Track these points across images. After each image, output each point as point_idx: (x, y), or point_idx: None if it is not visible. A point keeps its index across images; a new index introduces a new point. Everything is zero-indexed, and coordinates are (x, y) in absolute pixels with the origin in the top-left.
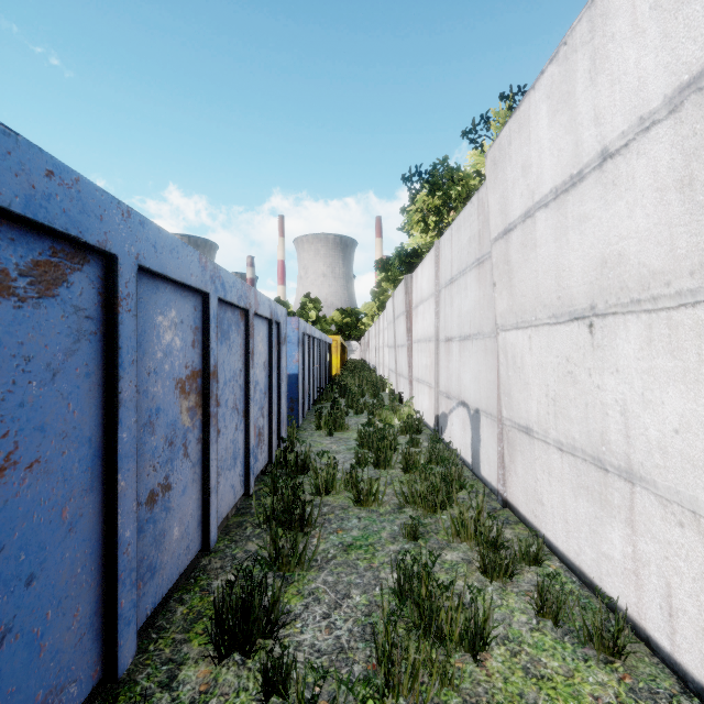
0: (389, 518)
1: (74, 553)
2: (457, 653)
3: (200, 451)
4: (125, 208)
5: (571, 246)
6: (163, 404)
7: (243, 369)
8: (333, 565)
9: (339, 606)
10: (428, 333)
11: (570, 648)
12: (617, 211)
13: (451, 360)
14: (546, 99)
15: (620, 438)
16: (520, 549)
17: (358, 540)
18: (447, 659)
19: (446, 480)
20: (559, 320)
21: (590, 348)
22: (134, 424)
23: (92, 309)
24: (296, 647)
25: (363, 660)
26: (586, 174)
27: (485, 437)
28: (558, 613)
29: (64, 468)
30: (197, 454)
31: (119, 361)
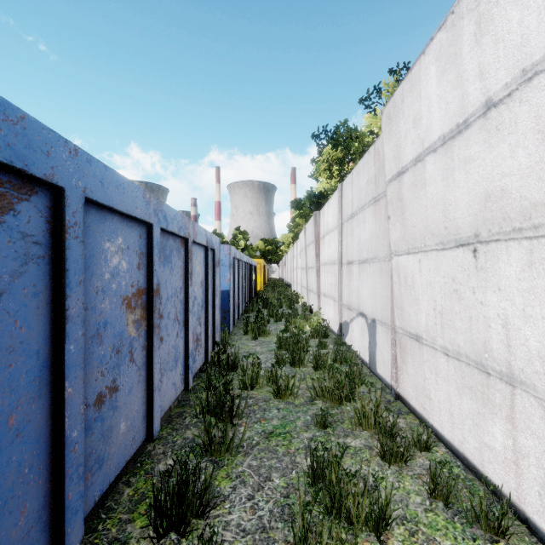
0: (303, 409)
1: (21, 456)
2: (363, 534)
3: (145, 356)
4: (73, 147)
5: (457, 184)
6: (110, 318)
7: (183, 286)
8: (257, 451)
9: (261, 488)
10: (333, 258)
11: (460, 528)
12: (500, 152)
13: (352, 279)
14: (435, 61)
15: (502, 347)
16: (413, 437)
17: (277, 428)
18: (355, 540)
19: (349, 377)
20: (446, 246)
21: (474, 270)
22: (81, 336)
23: (40, 235)
24: (224, 527)
25: (282, 539)
26: (472, 122)
27: (380, 342)
28: (448, 496)
29: (10, 379)
30: (142, 359)
31: (66, 282)
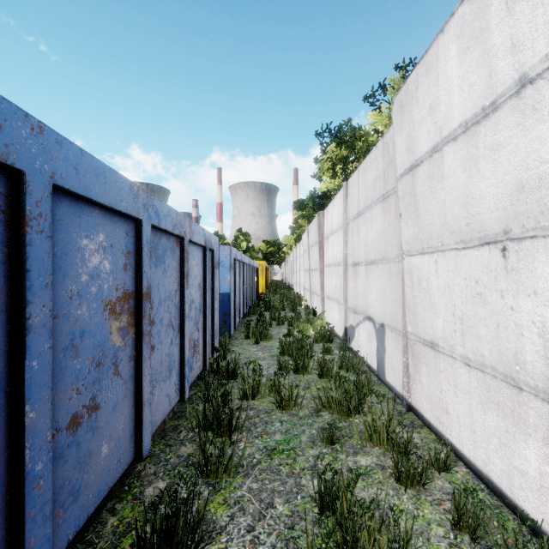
0: (308, 422)
1: None
2: None
3: (133, 368)
4: (36, 123)
5: (482, 175)
6: (89, 326)
7: (178, 289)
8: (258, 471)
9: (263, 517)
10: (337, 259)
11: None
12: (538, 135)
13: (358, 281)
14: (455, 39)
15: (538, 359)
16: (430, 456)
17: (280, 444)
18: None
19: (357, 387)
20: (468, 245)
21: (502, 271)
22: (48, 350)
23: None
24: None
25: None
26: (501, 103)
27: (390, 348)
28: (476, 529)
29: None
30: (129, 371)
31: (26, 284)
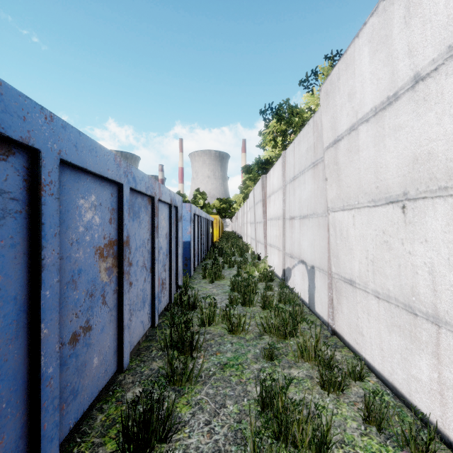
0: (253, 343)
1: None
2: None
3: (116, 299)
4: (48, 113)
5: (387, 149)
6: (84, 266)
7: (150, 238)
8: (213, 381)
9: (217, 414)
10: (277, 214)
11: (392, 451)
12: (427, 120)
13: (294, 232)
14: (367, 43)
15: (428, 291)
16: (348, 368)
17: (231, 360)
18: None
19: (292, 316)
20: (377, 204)
21: (402, 223)
22: (57, 283)
23: (18, 192)
24: (184, 450)
25: None
26: (401, 94)
27: (318, 285)
28: (381, 422)
29: None
30: (113, 302)
31: (42, 234)
